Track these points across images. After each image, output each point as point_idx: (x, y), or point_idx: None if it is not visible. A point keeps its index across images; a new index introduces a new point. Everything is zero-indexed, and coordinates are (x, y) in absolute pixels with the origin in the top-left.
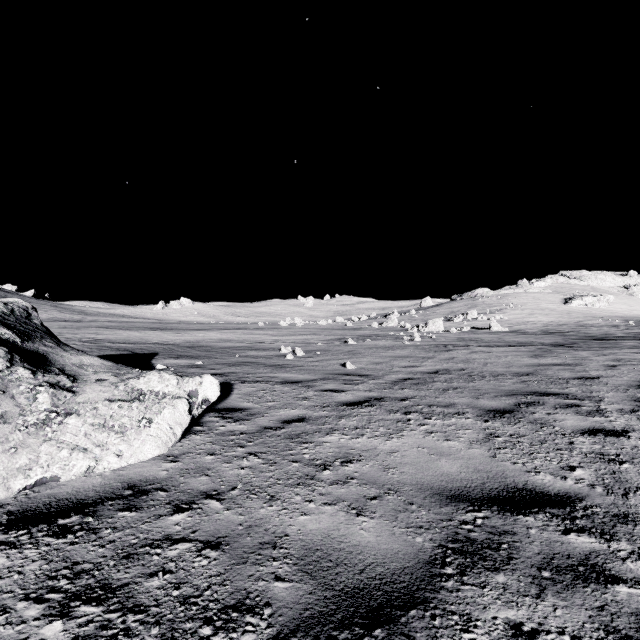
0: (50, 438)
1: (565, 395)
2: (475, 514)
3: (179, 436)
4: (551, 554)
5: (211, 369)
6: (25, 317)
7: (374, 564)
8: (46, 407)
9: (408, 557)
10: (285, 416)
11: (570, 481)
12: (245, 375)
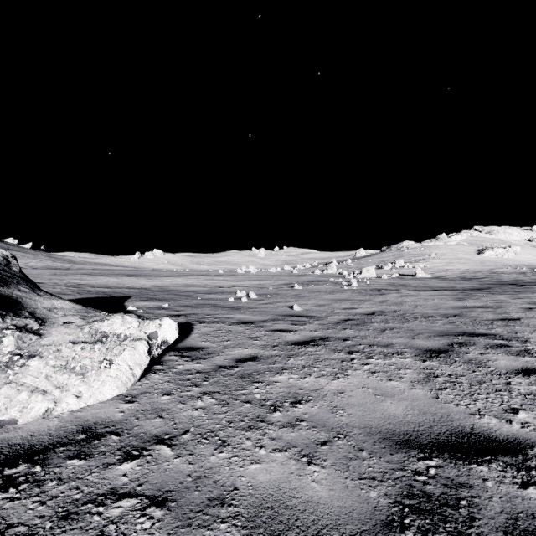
0: (11, 380)
1: (493, 335)
2: (427, 462)
3: (138, 376)
4: (514, 513)
5: (175, 310)
6: (4, 265)
7: (328, 527)
8: (10, 350)
9: (364, 517)
10: (239, 355)
11: (516, 425)
12: (204, 316)
